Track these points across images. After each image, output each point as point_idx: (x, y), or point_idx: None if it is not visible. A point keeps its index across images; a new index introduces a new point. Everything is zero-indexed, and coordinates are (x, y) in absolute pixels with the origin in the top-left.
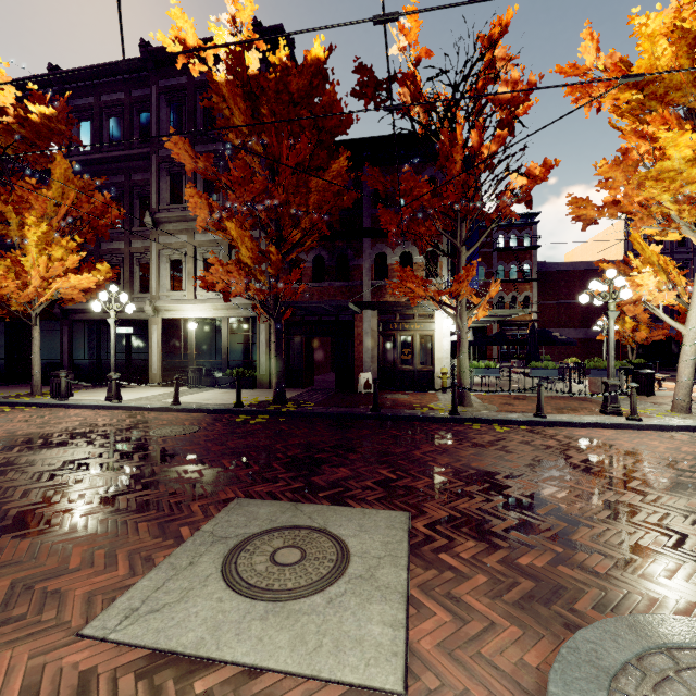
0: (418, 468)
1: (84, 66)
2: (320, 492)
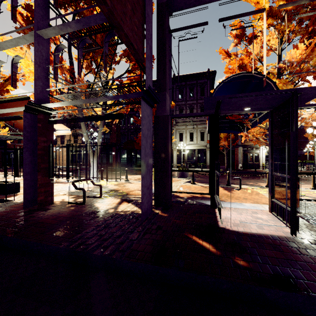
0: None
1: (154, 80)
2: None
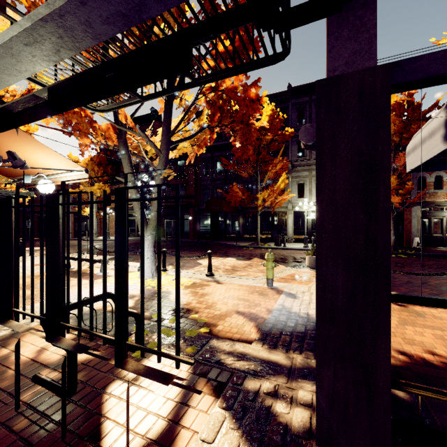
0: None
1: None
2: None
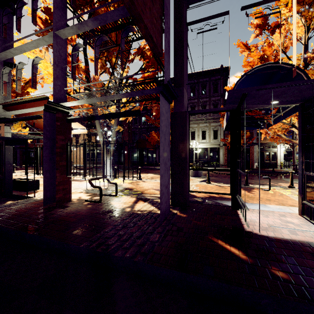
0: None
1: None
2: None
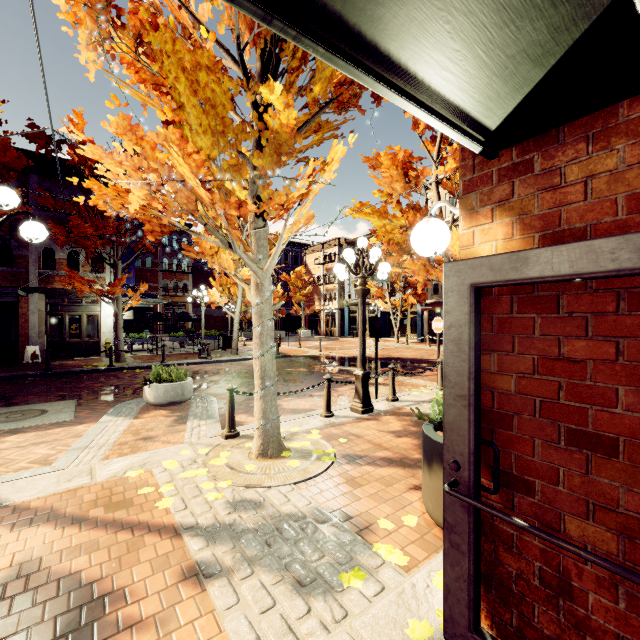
0: (82, 389)
1: None
2: (20, 403)
